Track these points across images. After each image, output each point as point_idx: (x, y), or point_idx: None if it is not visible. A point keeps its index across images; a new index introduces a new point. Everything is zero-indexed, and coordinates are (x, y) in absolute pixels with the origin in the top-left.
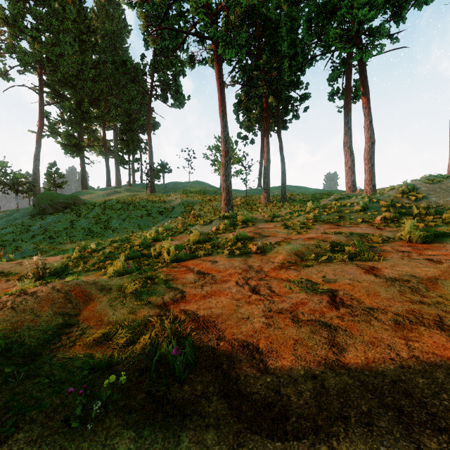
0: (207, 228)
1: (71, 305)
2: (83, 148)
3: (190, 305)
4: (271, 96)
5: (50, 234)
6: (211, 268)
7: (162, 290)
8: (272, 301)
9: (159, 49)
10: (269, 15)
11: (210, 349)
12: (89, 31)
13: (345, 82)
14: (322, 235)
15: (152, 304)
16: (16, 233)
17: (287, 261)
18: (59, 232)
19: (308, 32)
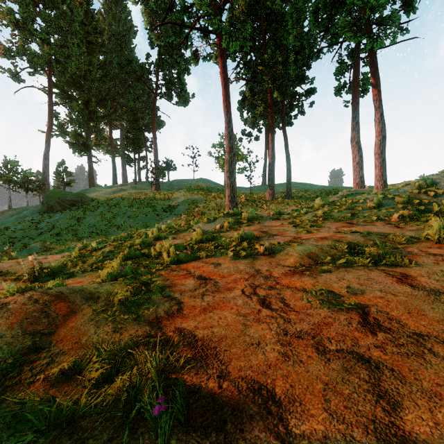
0: (210, 225)
1: (47, 320)
2: (90, 147)
3: (188, 322)
4: (276, 91)
5: (57, 231)
6: (213, 272)
7: (157, 299)
8: (287, 320)
9: (164, 48)
10: (274, 8)
11: (209, 394)
12: (96, 33)
13: (353, 76)
14: (336, 234)
15: (143, 318)
16: (25, 230)
17: (299, 265)
18: (66, 229)
19: (315, 23)
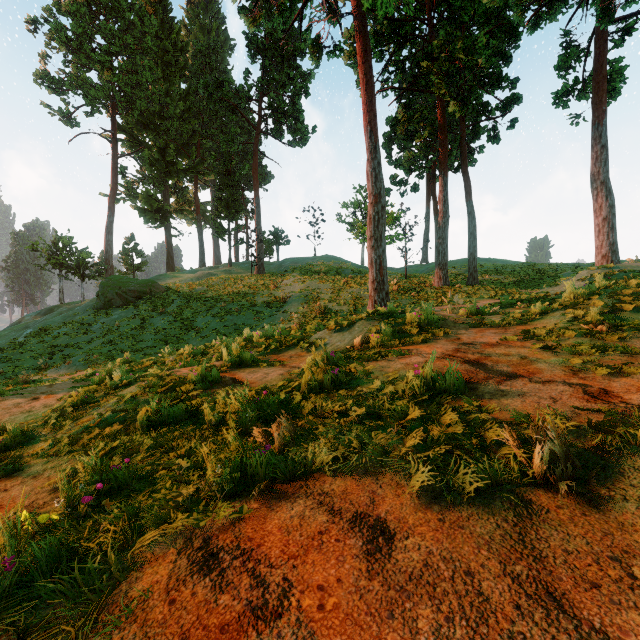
0: (342, 337)
1: None
2: (168, 215)
3: None
4: (453, 102)
5: (113, 337)
6: (367, 620)
7: None
8: None
9: (269, 59)
10: None
11: None
12: (176, 50)
13: (594, 64)
14: None
15: None
16: (71, 335)
17: None
18: (124, 334)
19: None
